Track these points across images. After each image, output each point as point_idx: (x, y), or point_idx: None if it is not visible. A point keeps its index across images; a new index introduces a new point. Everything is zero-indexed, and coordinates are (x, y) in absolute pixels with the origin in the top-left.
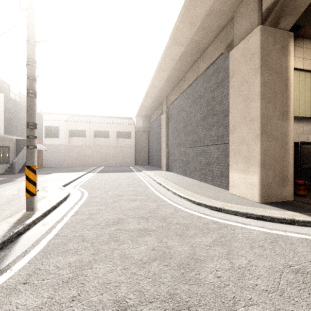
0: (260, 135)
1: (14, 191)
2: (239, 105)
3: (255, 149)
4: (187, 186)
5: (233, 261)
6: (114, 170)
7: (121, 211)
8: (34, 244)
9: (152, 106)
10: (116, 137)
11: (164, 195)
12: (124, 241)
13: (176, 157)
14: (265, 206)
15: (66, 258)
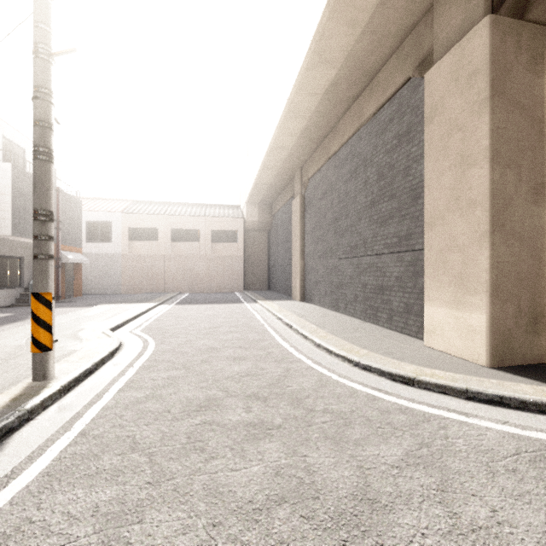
0: (489, 233)
1: (22, 339)
2: (445, 175)
3: (480, 261)
4: (342, 331)
5: (456, 509)
6: (208, 300)
7: (214, 381)
8: (32, 456)
9: (276, 184)
10: (212, 241)
11: (297, 348)
12: (217, 451)
13: (319, 277)
14: (501, 374)
15: (91, 492)
